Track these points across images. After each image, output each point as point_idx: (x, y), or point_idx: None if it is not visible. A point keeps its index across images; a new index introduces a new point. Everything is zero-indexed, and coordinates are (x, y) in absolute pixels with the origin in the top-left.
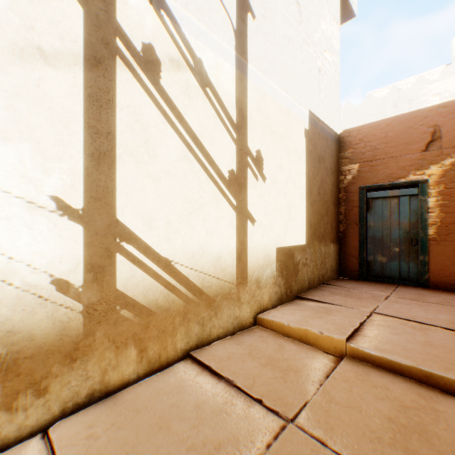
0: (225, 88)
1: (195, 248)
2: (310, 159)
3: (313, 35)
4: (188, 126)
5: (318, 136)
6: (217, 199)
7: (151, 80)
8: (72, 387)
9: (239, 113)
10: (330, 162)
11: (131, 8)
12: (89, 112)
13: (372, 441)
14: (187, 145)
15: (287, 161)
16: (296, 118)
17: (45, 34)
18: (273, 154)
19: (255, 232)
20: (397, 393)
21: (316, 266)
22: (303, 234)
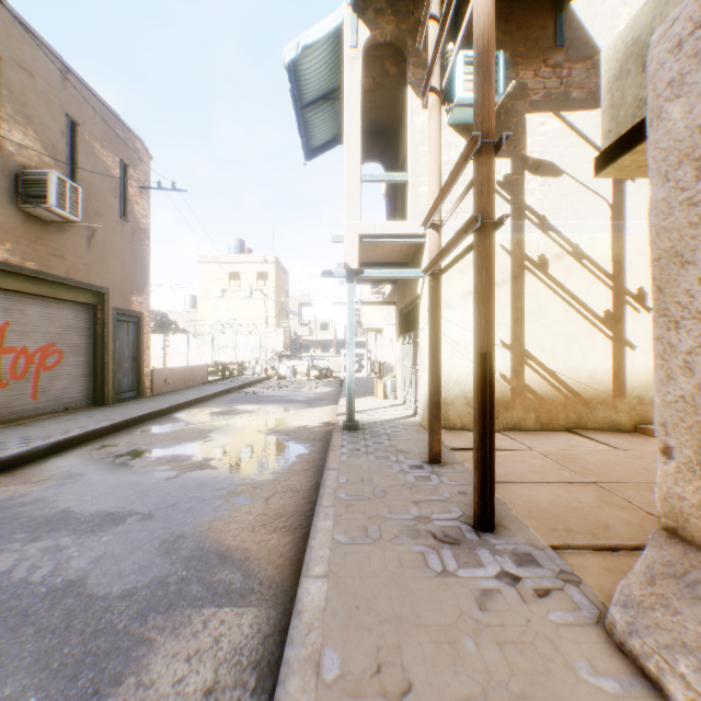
0: (599, 252)
1: (572, 366)
2: None
3: None
4: (567, 290)
5: None
6: (591, 333)
7: (542, 273)
8: (506, 421)
9: (615, 265)
10: None
11: (531, 241)
12: (513, 301)
13: None
14: (566, 302)
15: None
16: None
17: (497, 275)
18: None
19: (634, 357)
20: None
21: None
22: None
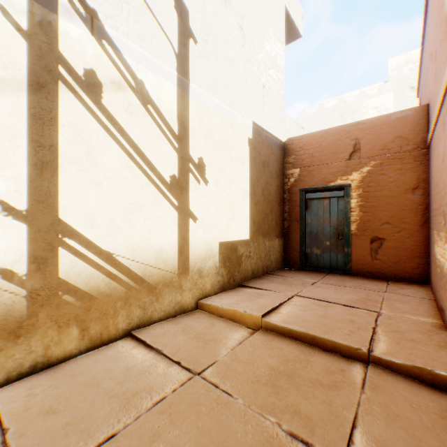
0: (167, 104)
1: (137, 243)
2: (254, 164)
3: (257, 55)
4: (130, 138)
5: (262, 144)
6: (158, 200)
7: (93, 100)
8: (17, 359)
9: (181, 126)
10: (275, 166)
11: (73, 39)
12: (33, 129)
13: (252, 382)
14: (128, 154)
15: (230, 166)
16: (239, 128)
17: None
18: (215, 161)
19: (197, 229)
20: (287, 352)
21: (260, 259)
22: (247, 230)
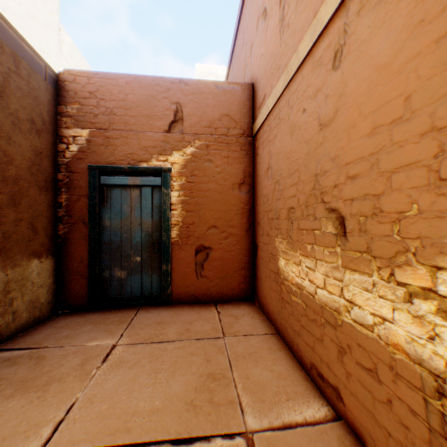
0: None
1: None
2: None
3: None
4: None
5: None
6: None
7: None
8: None
9: None
10: (31, 109)
11: None
12: None
13: None
14: None
15: None
16: None
17: None
18: None
19: None
20: None
21: None
22: None
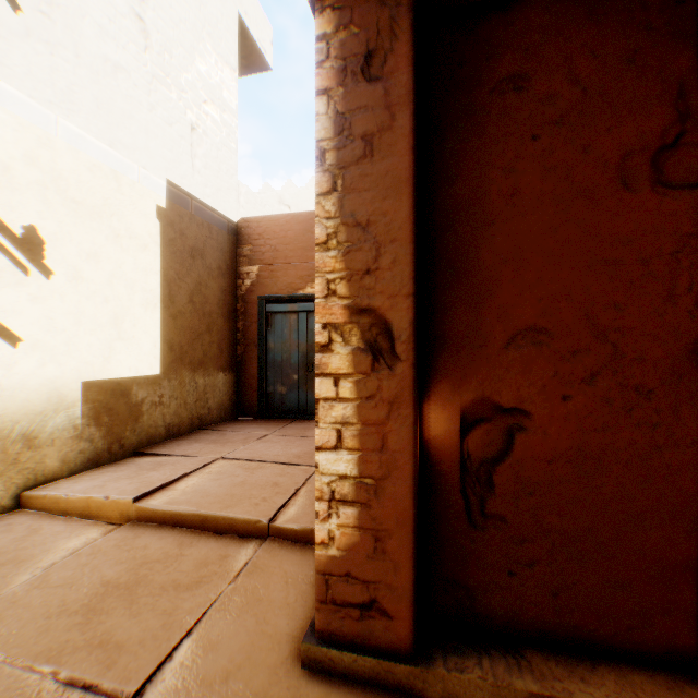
0: None
1: None
2: (171, 251)
3: (179, 73)
4: None
5: (189, 219)
6: None
7: None
8: None
9: None
10: (219, 259)
11: None
12: None
13: (50, 617)
14: None
15: (113, 249)
16: (135, 187)
17: None
18: (74, 236)
19: (22, 359)
20: (153, 550)
21: (184, 406)
22: (155, 360)
